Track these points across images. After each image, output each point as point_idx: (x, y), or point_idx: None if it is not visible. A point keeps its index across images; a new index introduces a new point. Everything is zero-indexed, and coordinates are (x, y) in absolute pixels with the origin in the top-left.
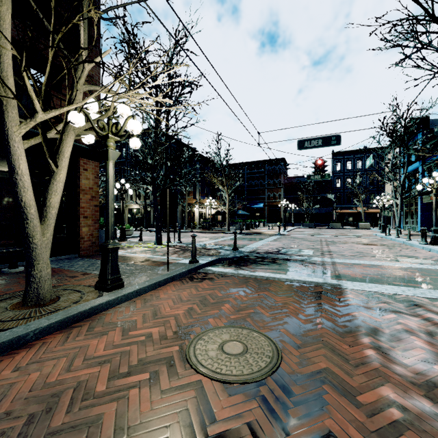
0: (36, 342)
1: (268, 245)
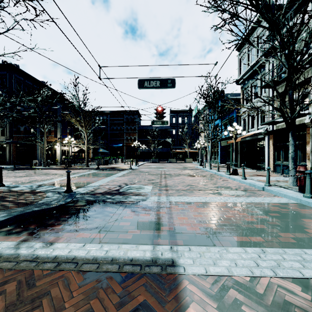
0: None
1: (114, 181)
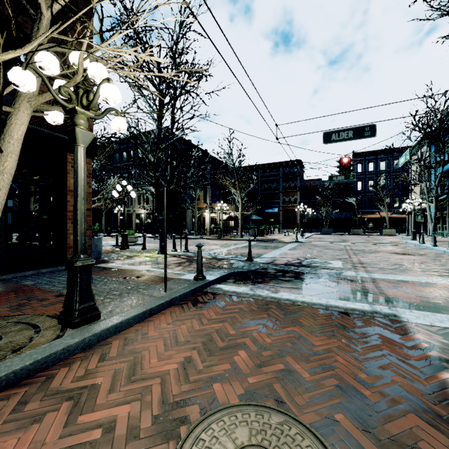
0: None
1: (287, 254)
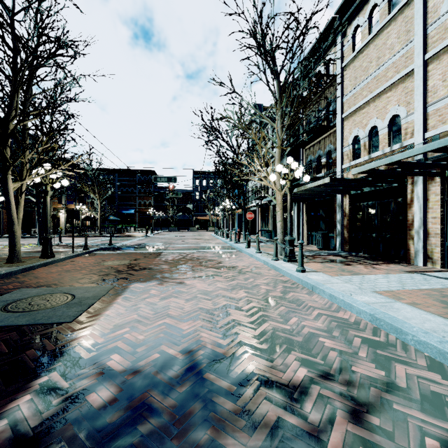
0: (38, 269)
1: (135, 242)
